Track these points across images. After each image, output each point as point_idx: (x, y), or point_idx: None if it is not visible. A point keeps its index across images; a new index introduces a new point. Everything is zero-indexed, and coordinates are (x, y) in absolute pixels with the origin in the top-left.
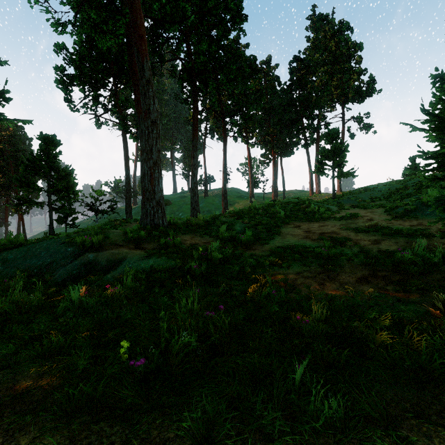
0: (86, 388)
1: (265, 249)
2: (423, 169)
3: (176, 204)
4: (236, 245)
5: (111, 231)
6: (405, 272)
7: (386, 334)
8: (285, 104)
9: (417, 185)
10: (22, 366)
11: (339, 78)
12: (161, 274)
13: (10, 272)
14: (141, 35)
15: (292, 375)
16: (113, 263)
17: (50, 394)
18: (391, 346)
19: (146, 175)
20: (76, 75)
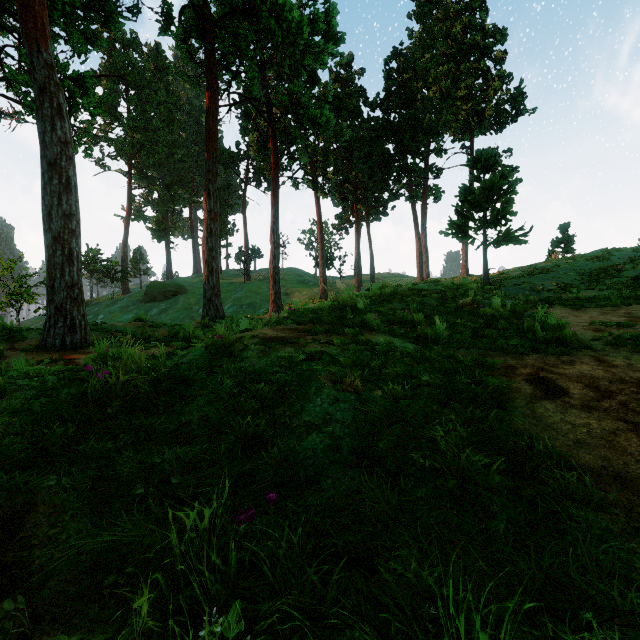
0: None
1: None
2: None
3: (196, 292)
4: None
5: None
6: None
7: None
8: (378, 128)
9: (638, 263)
10: None
11: (469, 84)
12: None
13: None
14: None
15: None
16: None
17: None
18: None
19: None
20: None
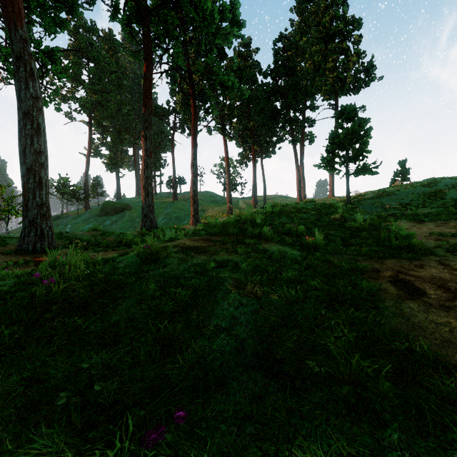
0: None
1: None
2: None
3: (138, 208)
4: None
5: None
6: None
7: None
8: (269, 90)
9: None
10: None
11: (335, 59)
12: None
13: None
14: None
15: None
16: None
17: None
18: None
19: None
20: None
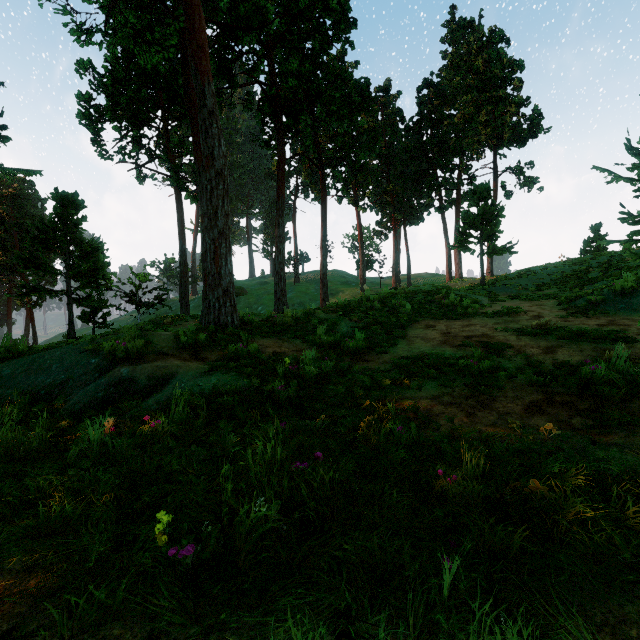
0: (97, 594)
1: (385, 360)
2: (630, 239)
3: (254, 293)
4: (341, 354)
5: (156, 334)
6: (596, 396)
7: (583, 501)
8: (411, 149)
9: (604, 267)
10: (2, 552)
11: (490, 111)
12: (229, 399)
13: (4, 394)
14: (201, 44)
15: (438, 582)
16: (158, 381)
17: (40, 603)
18: (592, 521)
19: (208, 251)
20: (108, 106)
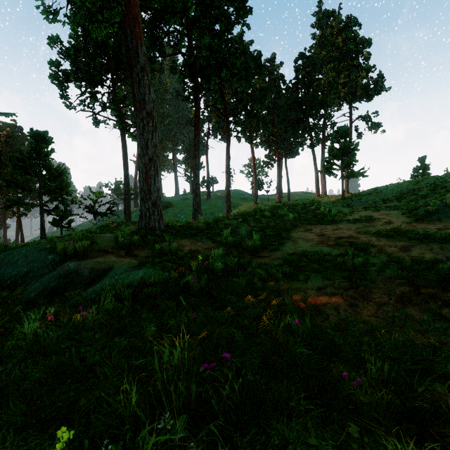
0: None
1: (276, 256)
2: None
3: (178, 206)
4: (242, 251)
5: (101, 236)
6: None
7: None
8: (290, 103)
9: (431, 186)
10: None
11: (347, 75)
12: (152, 289)
13: None
14: (135, 15)
15: None
16: (98, 273)
17: None
18: None
19: (141, 173)
20: (71, 70)
